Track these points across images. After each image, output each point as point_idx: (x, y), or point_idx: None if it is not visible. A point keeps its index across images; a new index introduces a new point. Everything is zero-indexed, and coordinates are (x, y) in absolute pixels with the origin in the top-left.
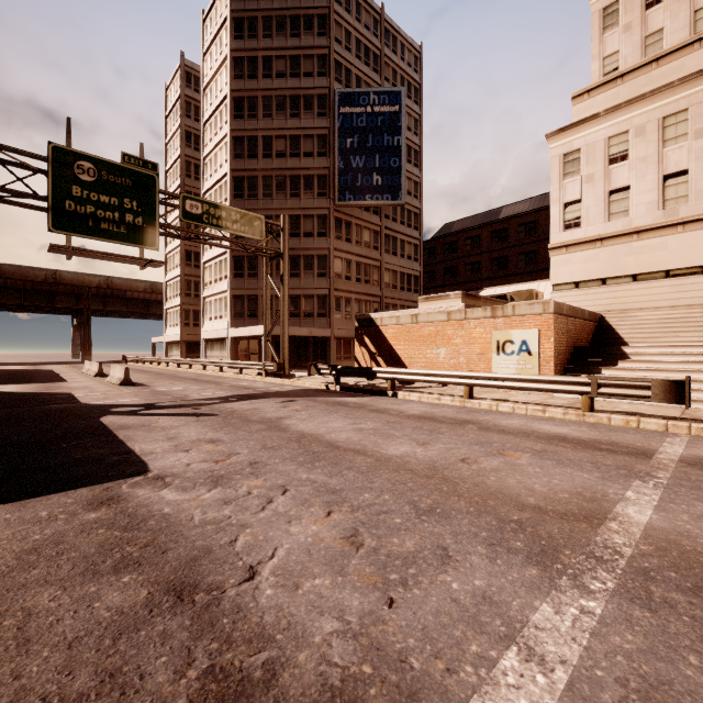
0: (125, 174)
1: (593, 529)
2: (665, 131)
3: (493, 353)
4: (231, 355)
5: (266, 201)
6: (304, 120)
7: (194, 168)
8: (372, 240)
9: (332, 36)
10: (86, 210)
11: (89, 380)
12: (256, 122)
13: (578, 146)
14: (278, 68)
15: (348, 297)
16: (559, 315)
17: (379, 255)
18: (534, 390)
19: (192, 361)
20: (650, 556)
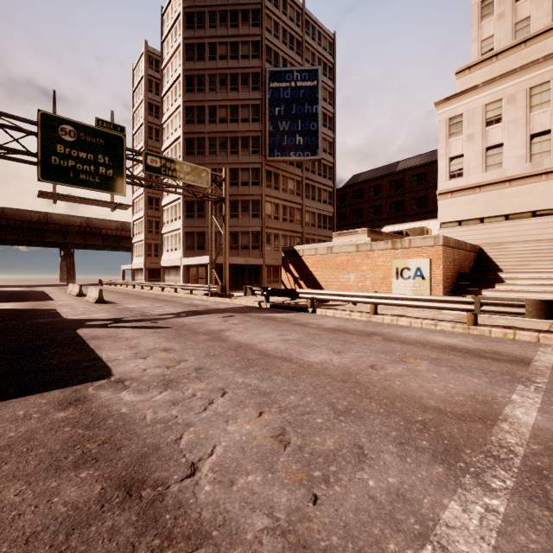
0: (99, 135)
1: (488, 430)
2: (531, 99)
3: (393, 277)
4: (183, 279)
5: (211, 157)
6: (242, 93)
7: (155, 132)
8: (296, 188)
9: (263, 26)
10: (68, 164)
11: (71, 299)
12: (203, 95)
13: (461, 112)
14: (221, 52)
15: (276, 233)
16: (447, 247)
17: (301, 200)
18: (427, 308)
19: (153, 284)
20: (541, 455)
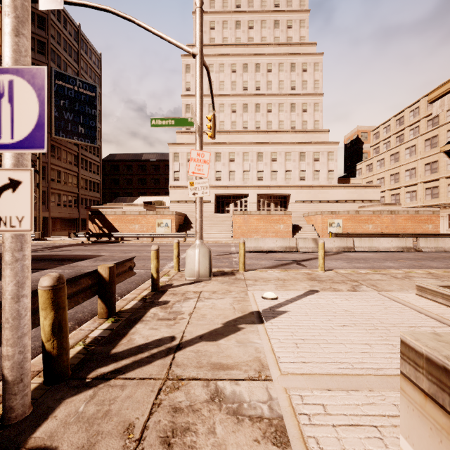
0: None
1: None
2: None
3: (157, 226)
4: None
5: None
6: None
7: None
8: (73, 160)
9: (49, 33)
10: None
11: None
12: None
13: (178, 151)
14: None
15: (59, 193)
16: (176, 215)
17: (77, 169)
18: (172, 237)
19: None
20: None
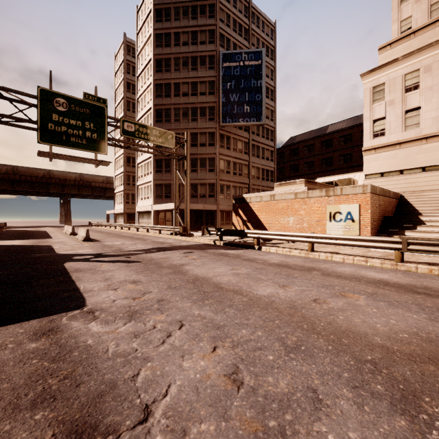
0: (86, 106)
1: None
2: None
3: (327, 220)
4: (154, 221)
5: (176, 124)
6: (200, 72)
7: (132, 105)
8: (244, 147)
9: (218, 18)
10: (61, 129)
11: (65, 237)
12: (170, 74)
13: (383, 81)
14: (183, 39)
15: (228, 184)
16: (374, 194)
17: (248, 157)
18: (359, 246)
19: (130, 226)
20: None
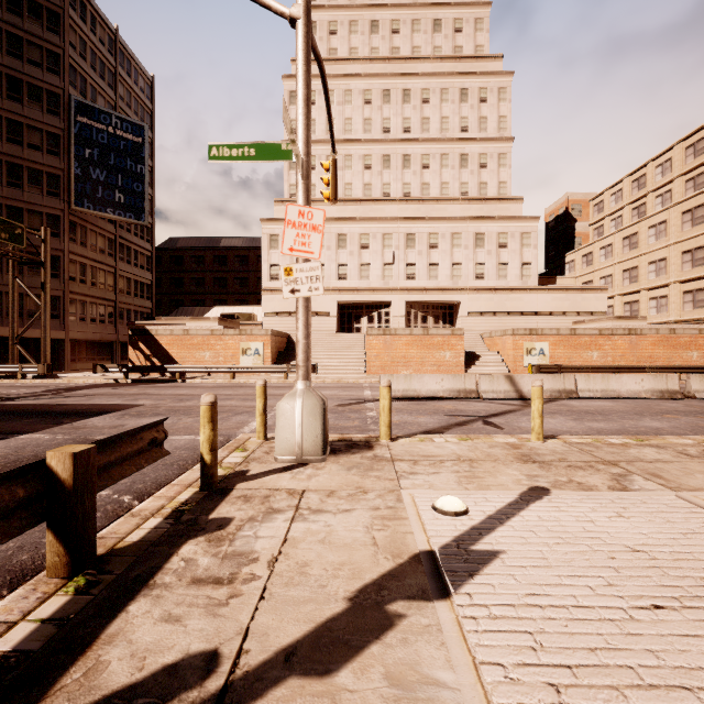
0: None
1: None
2: None
3: (240, 355)
4: None
5: None
6: (29, 109)
7: None
8: (108, 247)
9: (67, 39)
10: None
11: None
12: None
13: (278, 233)
14: None
15: (83, 300)
16: (273, 336)
17: (114, 262)
18: (266, 372)
19: None
20: None
